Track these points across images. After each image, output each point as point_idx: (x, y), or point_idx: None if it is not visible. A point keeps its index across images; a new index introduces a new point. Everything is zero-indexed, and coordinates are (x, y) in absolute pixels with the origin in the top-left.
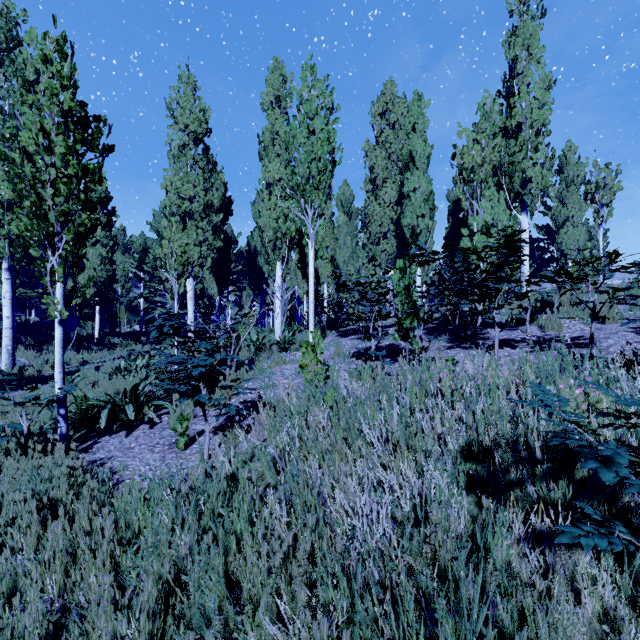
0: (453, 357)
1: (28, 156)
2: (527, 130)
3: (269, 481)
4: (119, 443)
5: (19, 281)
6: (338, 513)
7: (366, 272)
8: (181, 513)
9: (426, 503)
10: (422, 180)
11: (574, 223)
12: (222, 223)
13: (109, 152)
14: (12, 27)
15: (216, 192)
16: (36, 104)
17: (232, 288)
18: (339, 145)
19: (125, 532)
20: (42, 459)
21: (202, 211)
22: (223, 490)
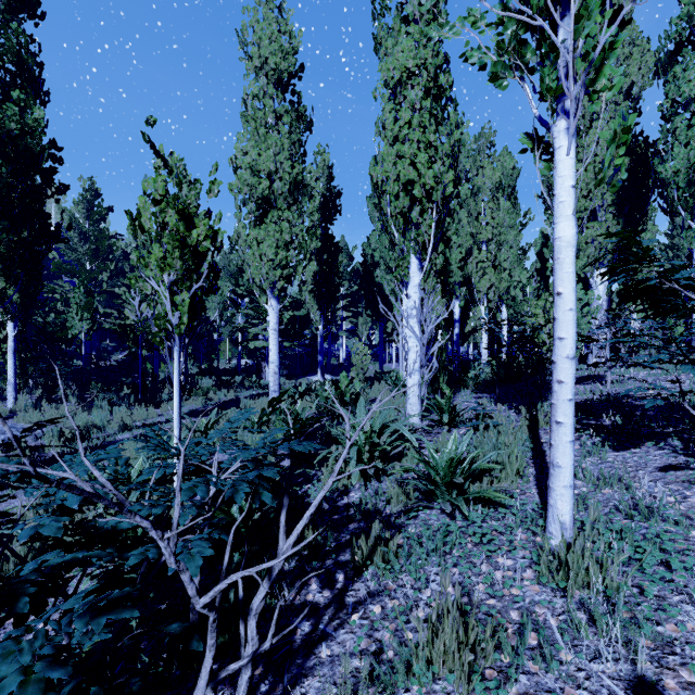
0: None
1: None
2: None
3: None
4: None
5: (116, 312)
6: None
7: None
8: None
9: None
10: None
11: None
12: (326, 223)
13: None
14: None
15: (318, 180)
16: None
17: (347, 314)
18: None
19: None
20: None
21: (288, 194)
22: None
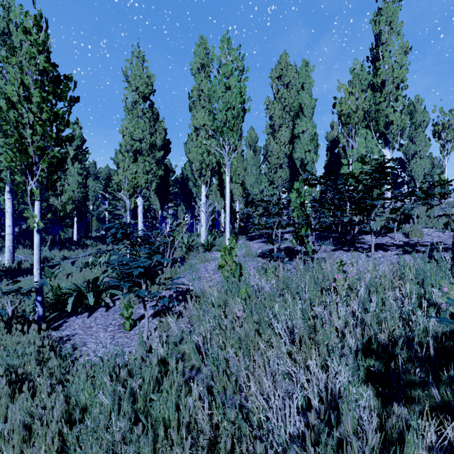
0: (341, 259)
1: (12, 104)
2: (389, 85)
3: (194, 363)
4: (82, 322)
5: (21, 200)
6: (253, 403)
7: (267, 192)
8: (117, 401)
9: (331, 394)
10: (309, 125)
11: (421, 156)
12: (163, 158)
13: (75, 102)
14: None
15: (159, 136)
16: (18, 65)
17: (171, 204)
18: (248, 97)
19: (73, 409)
20: (21, 336)
21: (148, 149)
22: (155, 375)
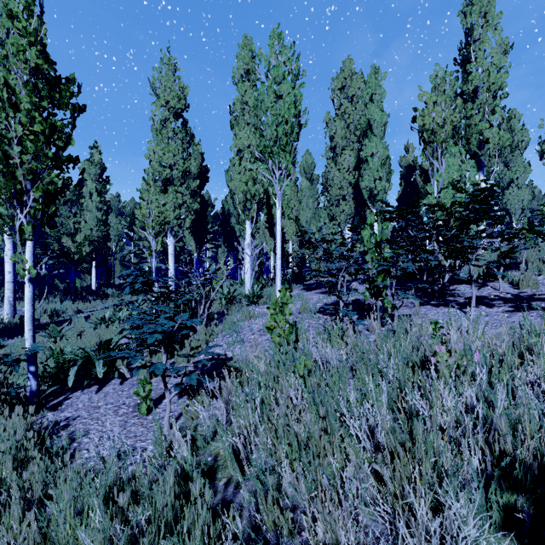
0: (436, 320)
1: None
2: (484, 93)
3: (231, 473)
4: (88, 400)
5: None
6: None
7: (327, 230)
8: None
9: None
10: (379, 146)
11: (519, 184)
12: (199, 189)
13: (80, 112)
14: None
15: (194, 161)
16: (2, 60)
17: (209, 245)
18: (305, 109)
19: None
20: (4, 421)
21: (181, 177)
22: (170, 503)
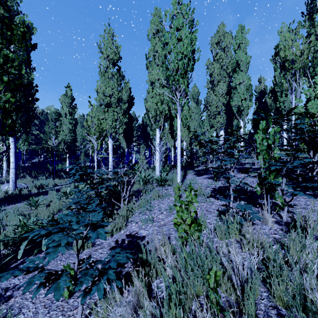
0: None
1: None
2: None
3: None
4: None
5: (34, 142)
6: None
7: (209, 134)
8: None
9: None
10: (244, 77)
11: None
12: (128, 109)
13: (32, 49)
14: (13, 4)
15: (125, 93)
16: None
17: (135, 144)
18: (197, 48)
19: None
20: None
21: (116, 102)
22: None
